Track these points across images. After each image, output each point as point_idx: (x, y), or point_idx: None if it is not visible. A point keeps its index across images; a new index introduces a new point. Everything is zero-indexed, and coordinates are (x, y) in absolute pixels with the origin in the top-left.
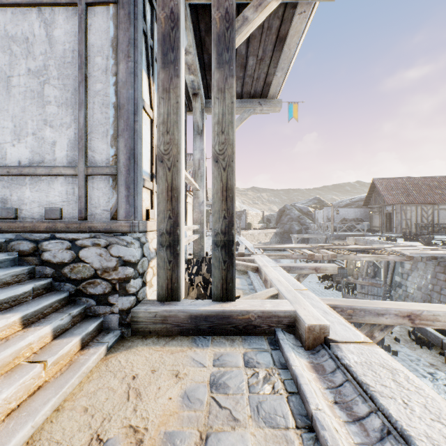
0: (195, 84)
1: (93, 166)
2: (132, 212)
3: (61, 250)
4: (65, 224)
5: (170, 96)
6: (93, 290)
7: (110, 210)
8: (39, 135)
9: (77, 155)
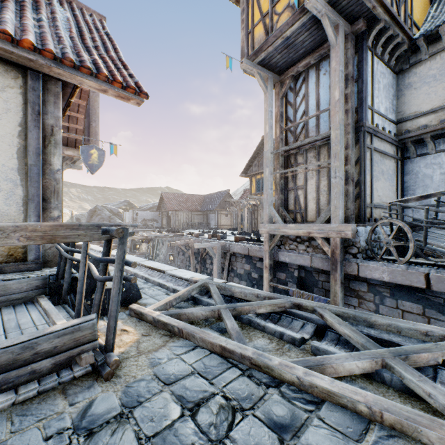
0: None
1: None
2: None
3: None
4: None
5: None
6: None
7: None
8: None
9: None
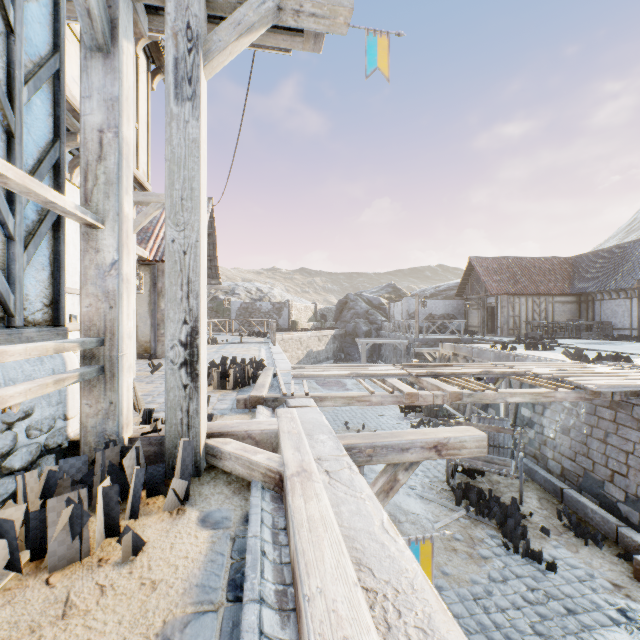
0: None
1: None
2: None
3: None
4: None
5: None
6: None
7: None
8: None
9: None
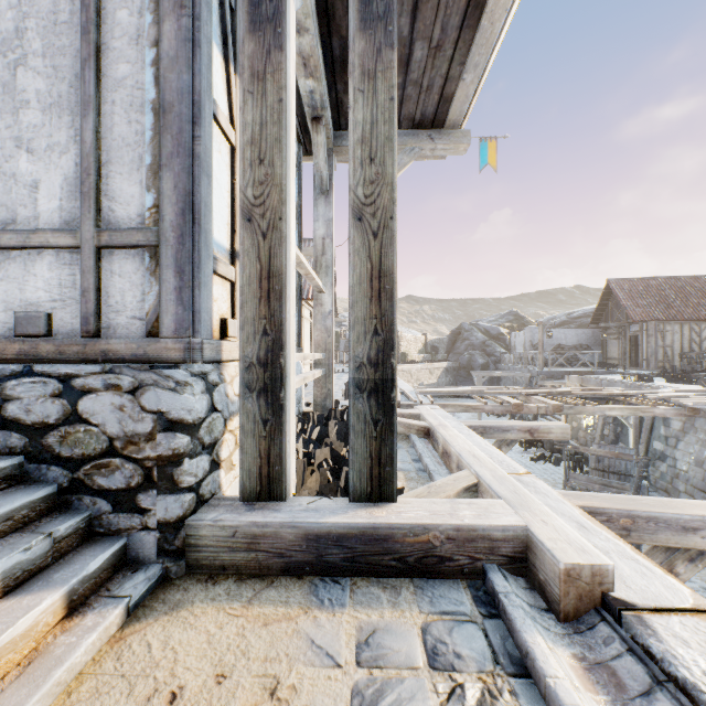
0: (316, 98)
1: (112, 230)
2: (189, 322)
3: (42, 398)
4: (56, 345)
5: (266, 88)
6: (106, 480)
7: (145, 317)
8: (6, 169)
9: (81, 208)
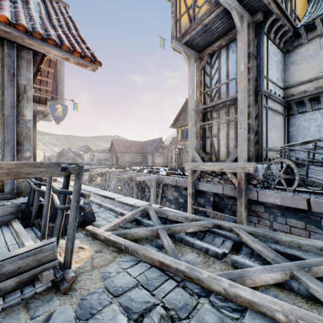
0: None
1: None
2: None
3: None
4: None
5: None
6: None
7: None
8: None
9: None
